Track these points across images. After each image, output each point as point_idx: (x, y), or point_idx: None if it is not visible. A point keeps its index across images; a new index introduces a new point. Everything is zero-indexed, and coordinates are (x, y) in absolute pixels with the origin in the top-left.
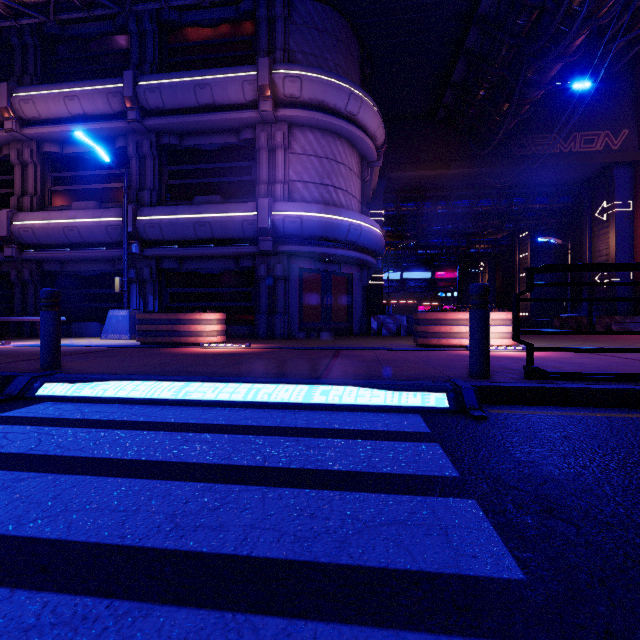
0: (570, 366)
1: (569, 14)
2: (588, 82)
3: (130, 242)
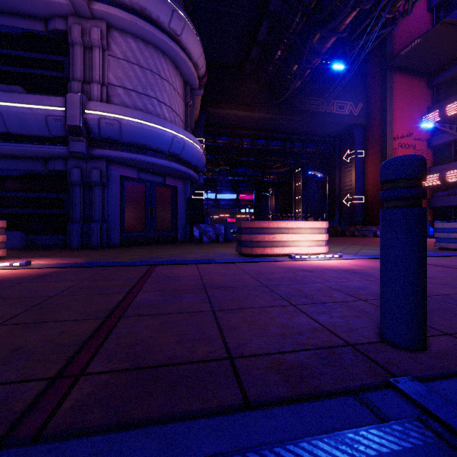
0: (434, 285)
1: None
2: (342, 65)
3: None
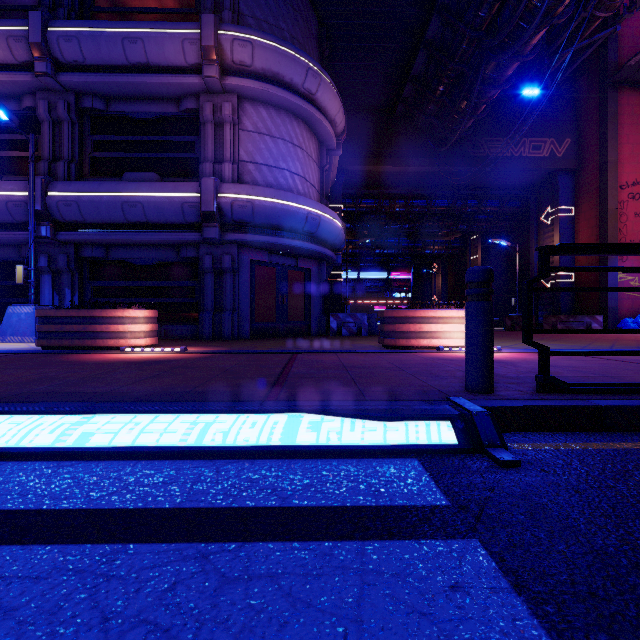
0: (567, 371)
1: (529, 9)
2: (537, 89)
3: (38, 223)
